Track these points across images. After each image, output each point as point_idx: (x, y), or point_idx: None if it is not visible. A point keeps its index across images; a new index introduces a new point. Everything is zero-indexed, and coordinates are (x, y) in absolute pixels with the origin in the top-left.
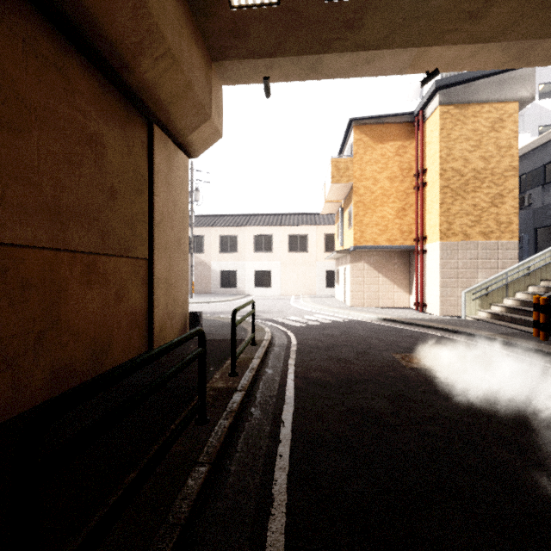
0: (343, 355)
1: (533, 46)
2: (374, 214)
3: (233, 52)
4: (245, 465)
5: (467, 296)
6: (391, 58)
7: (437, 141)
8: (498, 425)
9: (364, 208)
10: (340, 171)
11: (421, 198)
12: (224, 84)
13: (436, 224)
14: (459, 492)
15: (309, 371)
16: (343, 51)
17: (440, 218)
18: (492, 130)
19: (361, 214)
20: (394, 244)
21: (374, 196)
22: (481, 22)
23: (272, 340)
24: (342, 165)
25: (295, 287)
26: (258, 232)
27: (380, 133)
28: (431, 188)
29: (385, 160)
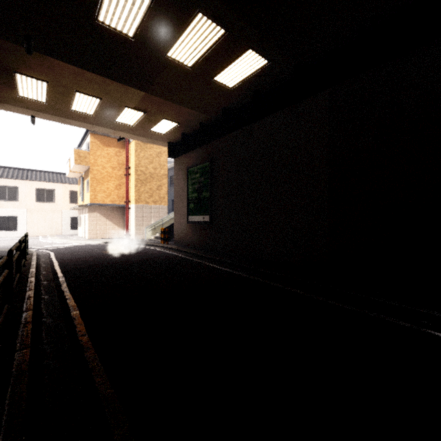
0: (79, 254)
1: (156, 141)
2: (103, 186)
3: (13, 104)
4: (45, 269)
5: (146, 230)
6: (103, 129)
7: (134, 156)
8: (121, 258)
9: (97, 182)
10: (81, 158)
11: (128, 181)
12: (0, 109)
13: (133, 195)
14: (102, 264)
15: (63, 258)
16: (80, 121)
17: (135, 193)
18: (157, 157)
19: (95, 185)
20: (115, 203)
21: (103, 176)
22: (135, 132)
23: (37, 254)
24: (82, 154)
25: (43, 230)
26: (2, 183)
27: (106, 141)
28: (132, 177)
29: (109, 157)
